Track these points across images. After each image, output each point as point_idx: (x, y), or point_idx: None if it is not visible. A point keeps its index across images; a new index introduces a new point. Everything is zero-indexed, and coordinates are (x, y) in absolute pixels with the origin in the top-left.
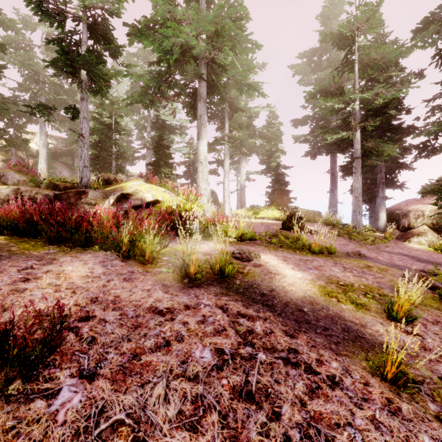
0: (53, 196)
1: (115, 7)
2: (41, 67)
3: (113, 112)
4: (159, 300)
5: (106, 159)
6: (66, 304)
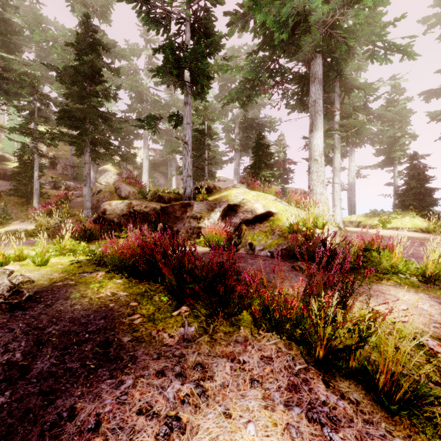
0: (160, 209)
1: None
2: (144, 87)
3: (206, 117)
4: None
5: (199, 165)
6: None
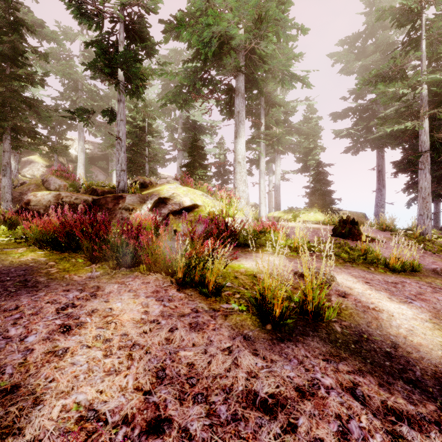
0: (92, 201)
1: (152, 2)
2: (79, 75)
3: (146, 114)
4: (254, 376)
5: (140, 162)
6: (123, 386)
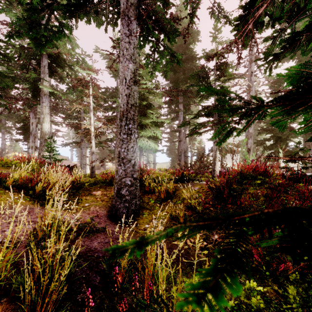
0: None
1: None
2: None
3: None
4: None
5: None
6: None
